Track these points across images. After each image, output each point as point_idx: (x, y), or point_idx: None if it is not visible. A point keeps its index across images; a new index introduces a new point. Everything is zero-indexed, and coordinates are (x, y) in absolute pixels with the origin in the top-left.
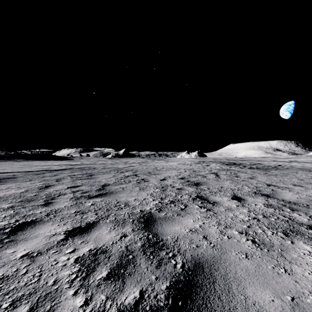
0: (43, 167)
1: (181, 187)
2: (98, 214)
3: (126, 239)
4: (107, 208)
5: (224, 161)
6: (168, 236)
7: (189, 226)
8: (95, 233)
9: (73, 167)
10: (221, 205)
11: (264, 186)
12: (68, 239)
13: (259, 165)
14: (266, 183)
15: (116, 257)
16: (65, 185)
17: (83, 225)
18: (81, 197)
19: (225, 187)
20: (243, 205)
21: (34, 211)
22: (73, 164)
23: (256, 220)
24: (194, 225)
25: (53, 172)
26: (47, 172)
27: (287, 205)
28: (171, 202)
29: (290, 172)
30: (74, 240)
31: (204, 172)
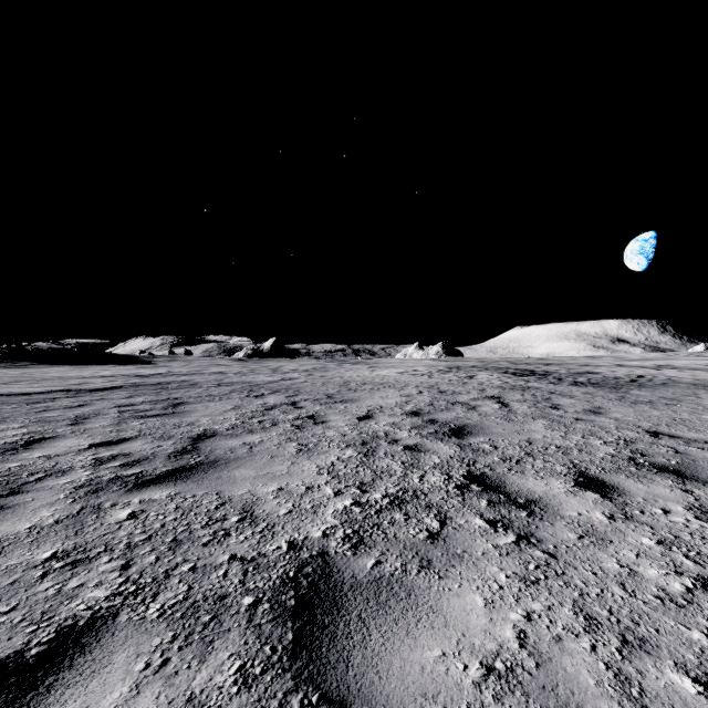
0: (67, 382)
1: (417, 444)
2: (130, 569)
3: None
4: (178, 533)
5: (506, 367)
6: None
7: (477, 642)
8: None
9: (141, 383)
10: (558, 517)
11: (646, 439)
12: None
13: (593, 376)
14: (643, 426)
15: None
16: (88, 437)
17: (36, 647)
18: (112, 482)
19: (540, 441)
20: (627, 516)
21: None
22: (148, 373)
23: None
24: (495, 634)
25: (81, 397)
26: (66, 395)
27: None
28: (393, 502)
29: (679, 394)
30: None
31: (469, 394)
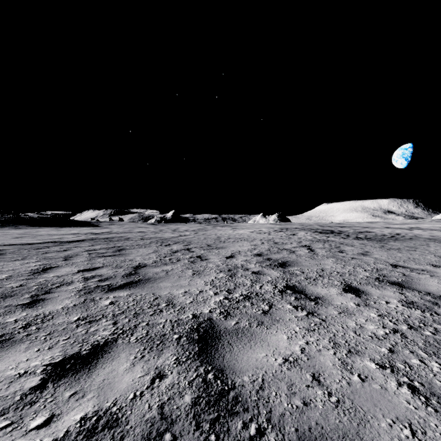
0: (52, 237)
1: (259, 270)
2: (117, 324)
3: (162, 385)
4: (137, 310)
5: (316, 228)
6: (245, 375)
7: (282, 351)
8: (103, 370)
9: (96, 238)
10: (330, 304)
11: (389, 268)
12: (45, 386)
13: (368, 234)
14: (390, 262)
15: (136, 440)
16: (76, 267)
17: (85, 351)
18: (96, 288)
19: (329, 269)
20: (366, 304)
21: (4, 319)
22: (98, 232)
23: (399, 336)
24: (290, 349)
25: (63, 245)
26: (55, 245)
27: (440, 304)
28: (245, 298)
29: (417, 244)
30: (57, 388)
31: (291, 244)
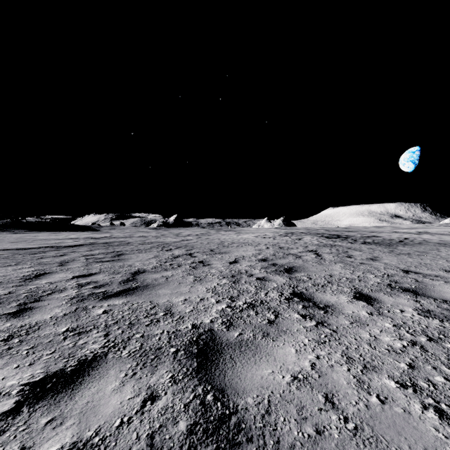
0: (50, 242)
1: (264, 276)
2: (109, 336)
3: (154, 409)
4: (132, 320)
5: (322, 233)
6: (249, 396)
7: (290, 367)
8: (88, 391)
9: (95, 242)
10: (341, 313)
11: (401, 274)
12: (19, 410)
13: (376, 238)
14: (400, 267)
15: None
16: (71, 273)
17: (70, 367)
18: (90, 296)
19: (337, 275)
20: (379, 313)
21: None
22: (98, 236)
23: (418, 349)
24: (299, 364)
25: (61, 250)
26: (52, 249)
27: None
28: (249, 306)
29: (427, 249)
30: (33, 413)
31: (297, 249)
